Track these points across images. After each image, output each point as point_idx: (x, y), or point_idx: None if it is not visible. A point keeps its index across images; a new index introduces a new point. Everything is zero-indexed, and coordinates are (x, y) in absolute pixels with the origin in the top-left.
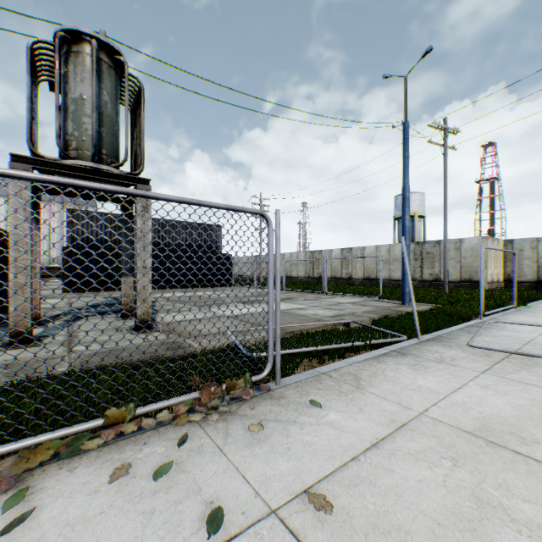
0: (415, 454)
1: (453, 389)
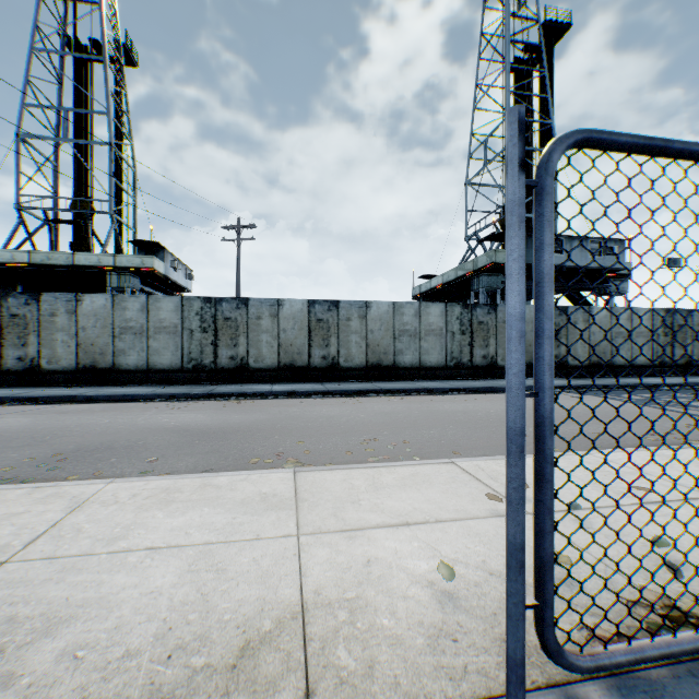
0: (380, 510)
1: (168, 548)
